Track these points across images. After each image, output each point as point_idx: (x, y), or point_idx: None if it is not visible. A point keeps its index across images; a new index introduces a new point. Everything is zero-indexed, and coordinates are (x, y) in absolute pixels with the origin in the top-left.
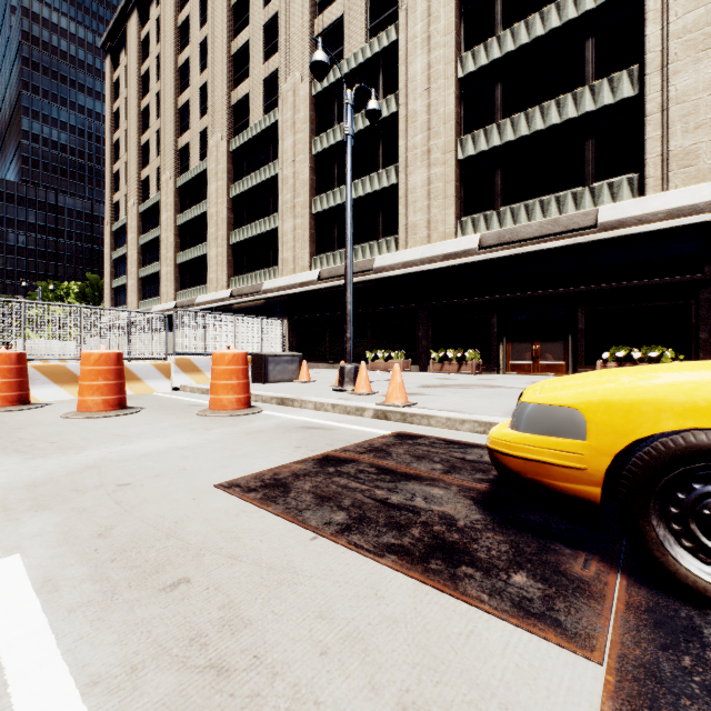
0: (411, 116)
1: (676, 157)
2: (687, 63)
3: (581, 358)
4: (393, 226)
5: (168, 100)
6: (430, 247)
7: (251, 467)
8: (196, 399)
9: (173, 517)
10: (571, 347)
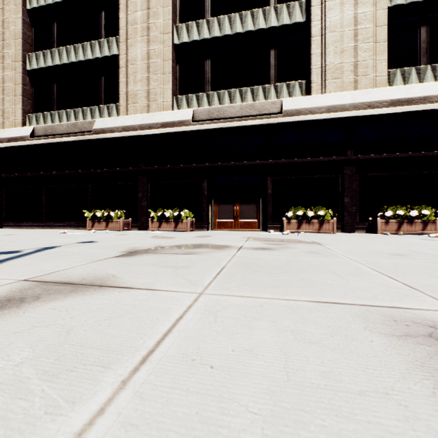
0: None
1: (330, 70)
2: (336, 4)
3: (270, 216)
4: (115, 94)
5: None
6: (149, 115)
7: None
8: None
9: None
10: (262, 208)
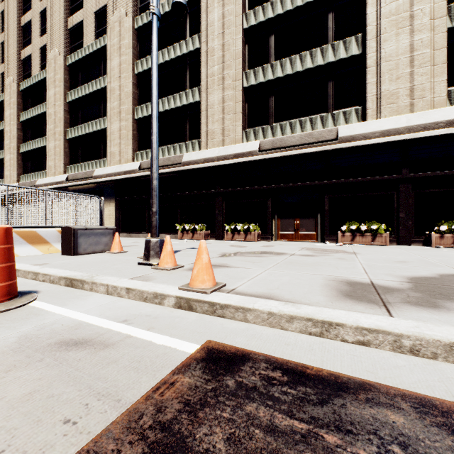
0: (210, 51)
1: (385, 96)
2: (391, 35)
3: (327, 229)
4: (197, 132)
5: (11, 17)
6: (224, 148)
7: None
8: None
9: None
10: (320, 222)
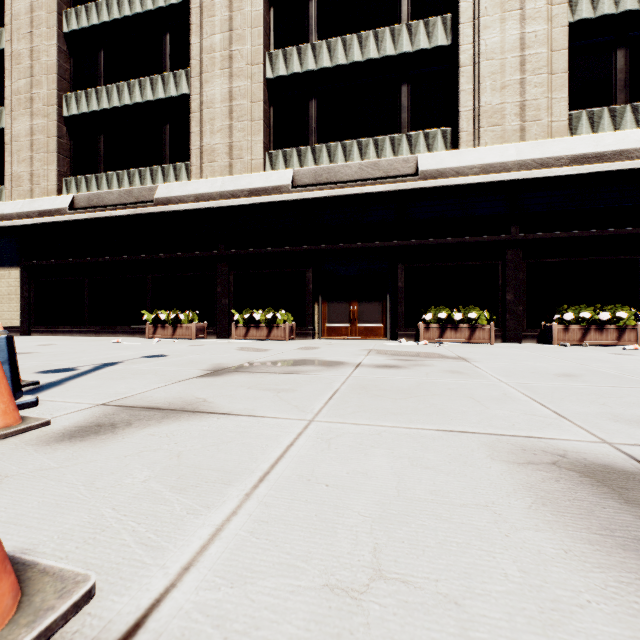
0: (208, 7)
1: (486, 113)
2: (495, 20)
3: (401, 319)
4: (185, 149)
5: None
6: (232, 178)
7: None
8: None
9: None
10: (389, 307)
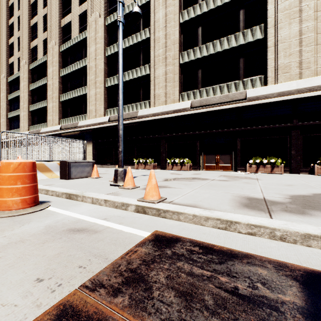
0: (157, 39)
1: (281, 68)
2: (285, 24)
3: (239, 162)
4: (148, 95)
5: (24, 21)
6: (166, 106)
7: None
8: None
9: None
10: (233, 157)
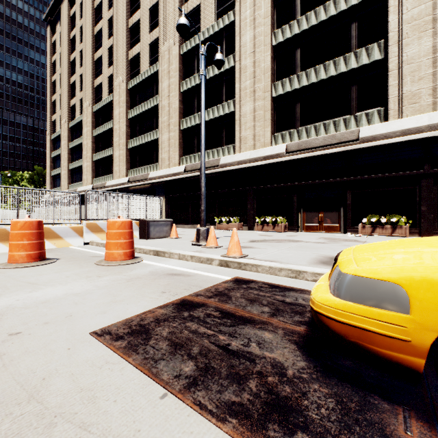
0: (243, 68)
1: (407, 97)
2: (413, 39)
3: (349, 222)
4: (232, 138)
5: (87, 55)
6: (255, 151)
7: (124, 312)
8: (98, 251)
9: (43, 371)
10: (343, 215)
